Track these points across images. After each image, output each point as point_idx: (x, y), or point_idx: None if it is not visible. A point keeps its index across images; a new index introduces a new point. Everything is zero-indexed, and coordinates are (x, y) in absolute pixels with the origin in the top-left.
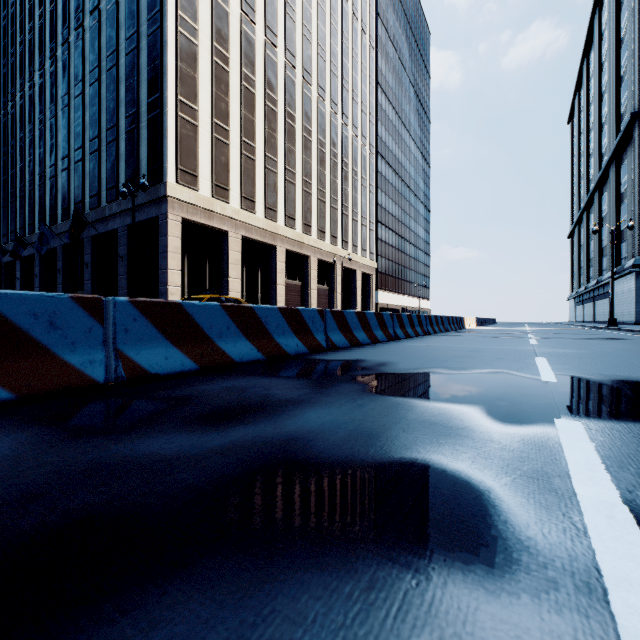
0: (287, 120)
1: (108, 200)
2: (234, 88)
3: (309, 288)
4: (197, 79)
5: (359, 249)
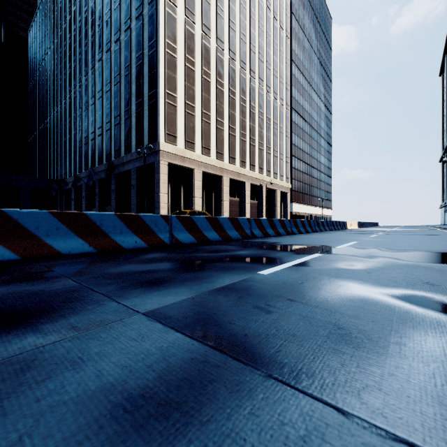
0: (230, 95)
1: (125, 153)
2: (197, 80)
3: (244, 202)
4: (176, 78)
5: (278, 175)
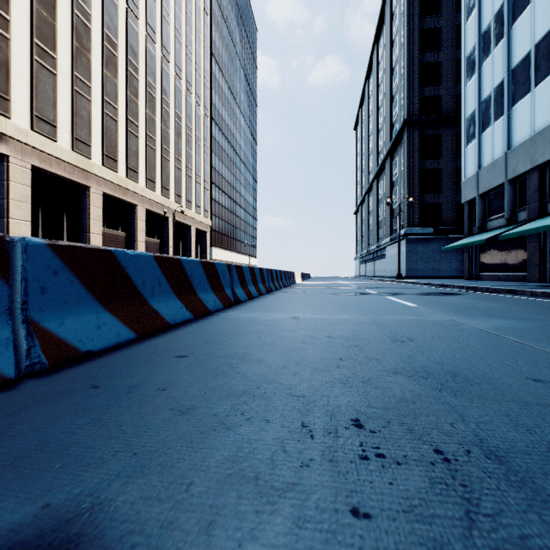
0: (106, 44)
1: None
2: None
3: (136, 240)
4: None
5: (193, 205)
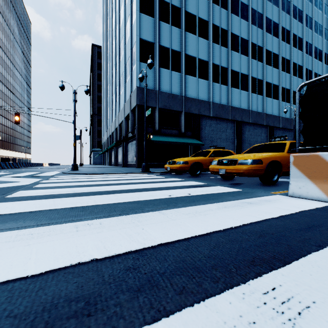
0: None
1: None
2: None
3: None
4: None
5: None
